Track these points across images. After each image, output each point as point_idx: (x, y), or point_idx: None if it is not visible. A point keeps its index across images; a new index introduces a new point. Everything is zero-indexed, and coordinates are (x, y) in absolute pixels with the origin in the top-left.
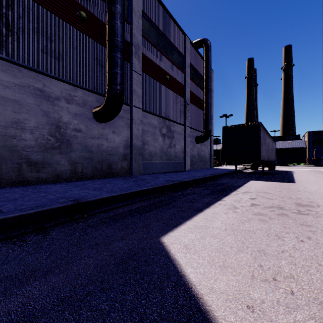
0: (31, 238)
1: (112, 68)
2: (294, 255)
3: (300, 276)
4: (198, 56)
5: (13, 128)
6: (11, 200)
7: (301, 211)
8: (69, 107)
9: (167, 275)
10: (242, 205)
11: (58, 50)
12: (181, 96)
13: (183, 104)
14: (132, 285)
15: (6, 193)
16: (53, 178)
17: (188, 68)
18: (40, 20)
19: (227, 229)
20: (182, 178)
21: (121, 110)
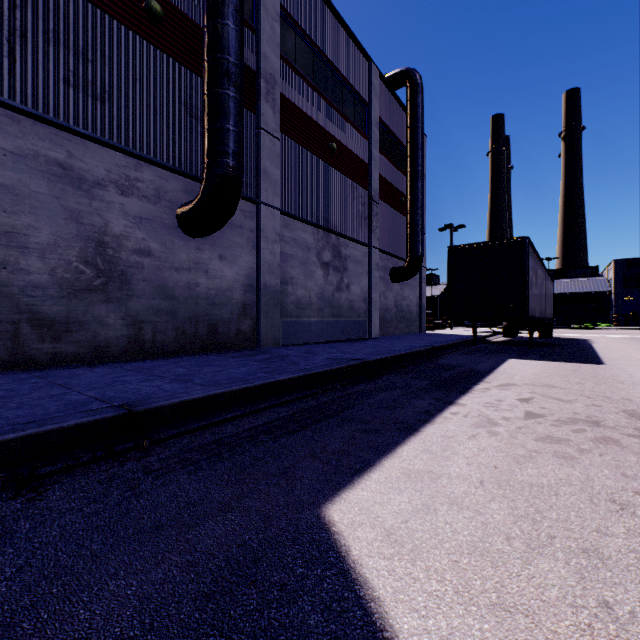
0: None
1: (217, 121)
2: None
3: None
4: (395, 104)
5: (0, 247)
6: None
7: None
8: (125, 204)
9: None
10: (505, 415)
11: (101, 81)
12: (361, 185)
13: (367, 203)
14: None
15: None
16: (90, 355)
17: (376, 129)
18: (60, 16)
19: (485, 481)
20: (365, 355)
21: (237, 212)
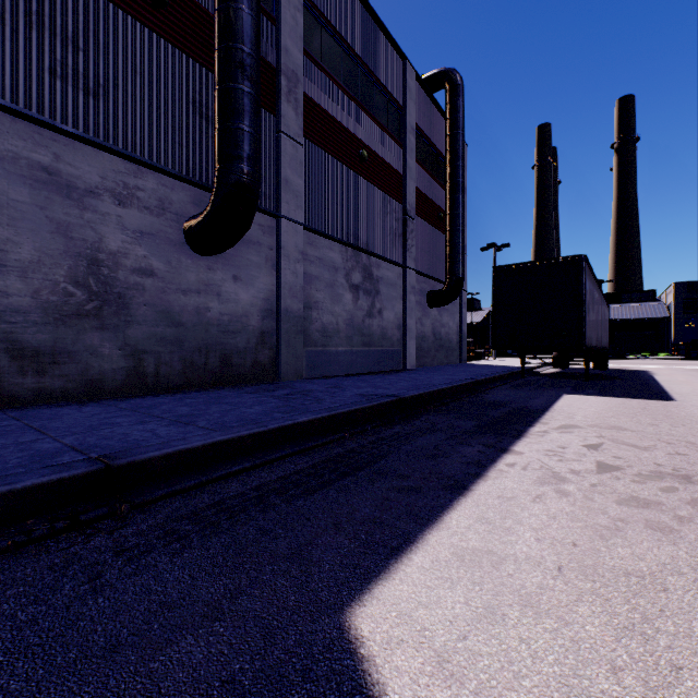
0: None
1: (230, 120)
2: None
3: None
4: (433, 109)
5: None
6: None
7: None
8: (123, 215)
9: None
10: (573, 467)
11: (94, 73)
12: (395, 198)
13: (401, 218)
14: None
15: None
16: (80, 391)
17: (411, 136)
18: None
19: (564, 567)
20: (400, 390)
21: (254, 227)
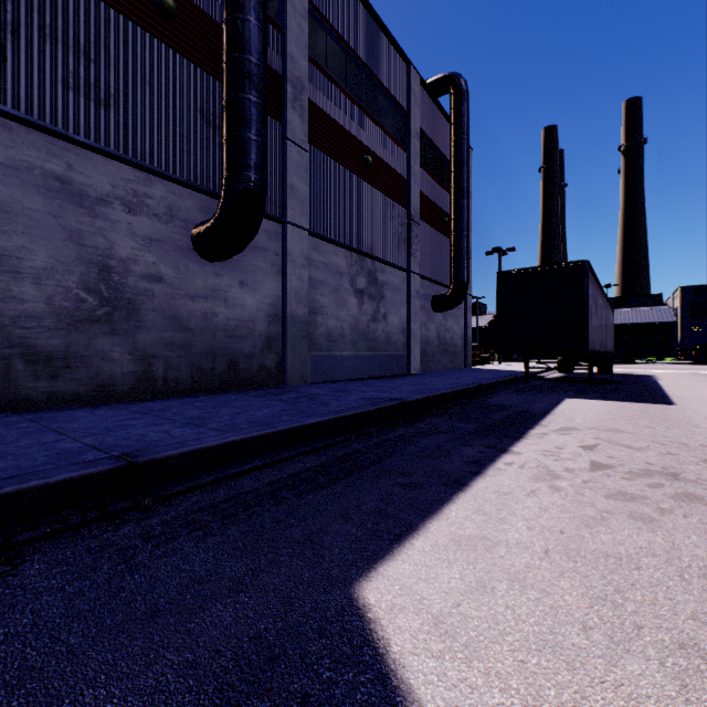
0: None
1: (237, 129)
2: None
3: None
4: (437, 114)
5: None
6: None
7: None
8: (133, 223)
9: None
10: (568, 466)
11: (105, 84)
12: (400, 203)
13: (406, 223)
14: None
15: None
16: (92, 394)
17: (416, 141)
18: (58, 9)
19: (550, 550)
20: (405, 394)
21: (260, 233)
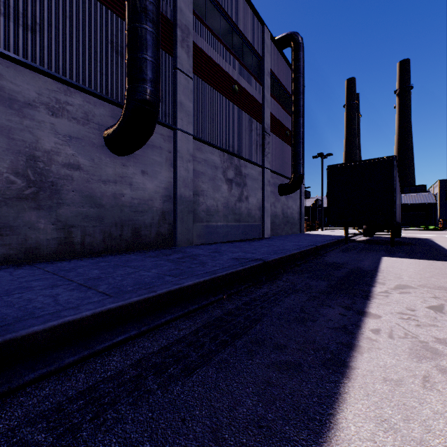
0: None
1: (136, 51)
2: None
3: None
4: (282, 61)
5: None
6: None
7: None
8: (55, 123)
9: None
10: (436, 335)
11: (32, 14)
12: (257, 120)
13: (261, 134)
14: None
15: None
16: (20, 256)
17: (268, 78)
18: None
19: None
20: (264, 254)
21: (157, 136)
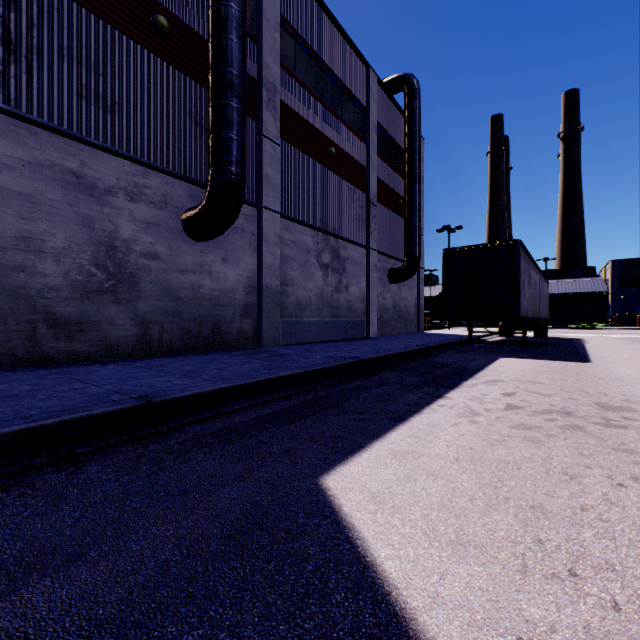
0: (44, 480)
1: (222, 131)
2: (610, 516)
3: (628, 567)
4: (393, 109)
5: (19, 251)
6: (11, 398)
7: (610, 420)
8: (134, 209)
9: (335, 563)
10: (487, 407)
11: (111, 94)
12: (360, 188)
13: (365, 205)
14: (259, 589)
15: (3, 383)
16: (101, 353)
17: (374, 134)
18: (74, 33)
19: (460, 459)
20: (362, 353)
21: (239, 216)
